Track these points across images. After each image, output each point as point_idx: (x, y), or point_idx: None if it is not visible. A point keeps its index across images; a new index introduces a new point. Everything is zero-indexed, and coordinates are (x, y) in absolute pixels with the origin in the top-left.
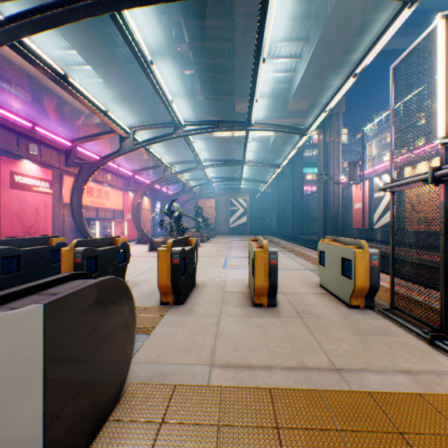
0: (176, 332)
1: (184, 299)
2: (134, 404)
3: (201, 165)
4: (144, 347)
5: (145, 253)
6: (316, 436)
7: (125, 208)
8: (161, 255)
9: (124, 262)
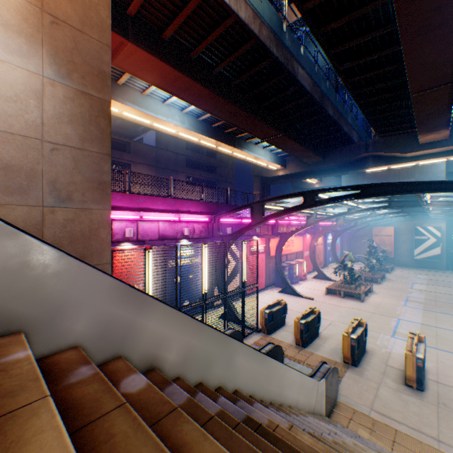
0: (353, 384)
1: (357, 363)
2: (340, 408)
3: (373, 213)
4: (339, 387)
5: (322, 296)
6: (407, 449)
7: (303, 248)
8: (343, 337)
9: (318, 322)
